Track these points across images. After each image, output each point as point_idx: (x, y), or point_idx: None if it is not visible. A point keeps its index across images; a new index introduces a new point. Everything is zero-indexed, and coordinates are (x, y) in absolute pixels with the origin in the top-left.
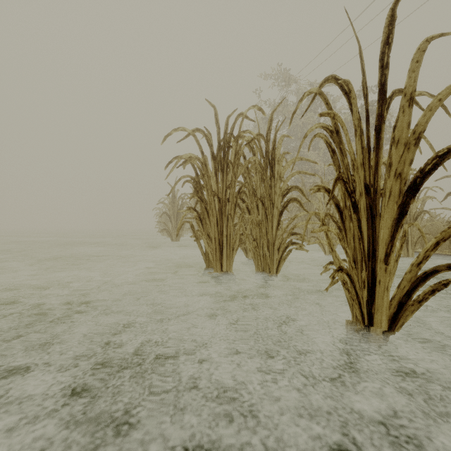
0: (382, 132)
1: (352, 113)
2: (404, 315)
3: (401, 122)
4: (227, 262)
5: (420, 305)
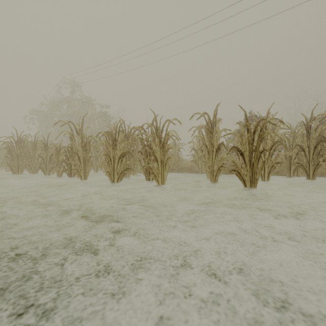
0: (47, 150)
1: (44, 146)
2: (50, 173)
3: (49, 150)
4: (21, 172)
5: (51, 171)
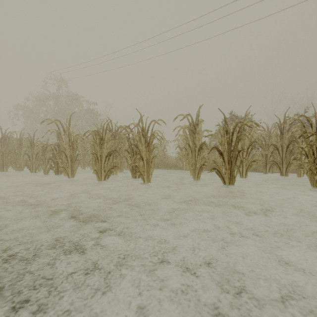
0: (33, 148)
1: (30, 144)
2: (36, 170)
3: (35, 147)
4: (5, 169)
5: (37, 168)
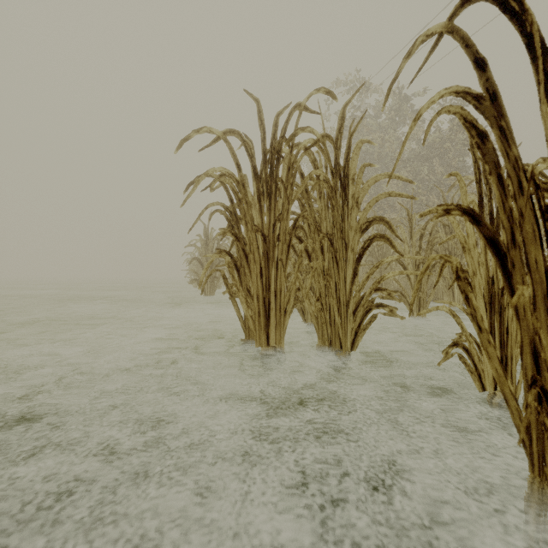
0: None
1: (531, 52)
2: None
3: None
4: (276, 332)
5: None
